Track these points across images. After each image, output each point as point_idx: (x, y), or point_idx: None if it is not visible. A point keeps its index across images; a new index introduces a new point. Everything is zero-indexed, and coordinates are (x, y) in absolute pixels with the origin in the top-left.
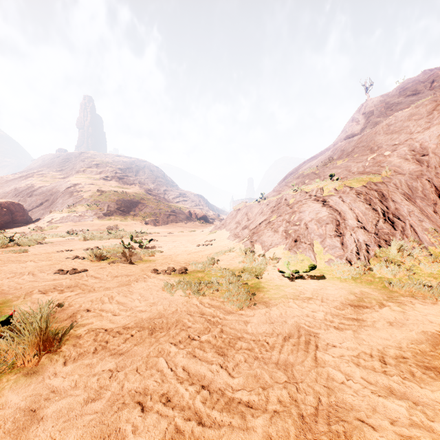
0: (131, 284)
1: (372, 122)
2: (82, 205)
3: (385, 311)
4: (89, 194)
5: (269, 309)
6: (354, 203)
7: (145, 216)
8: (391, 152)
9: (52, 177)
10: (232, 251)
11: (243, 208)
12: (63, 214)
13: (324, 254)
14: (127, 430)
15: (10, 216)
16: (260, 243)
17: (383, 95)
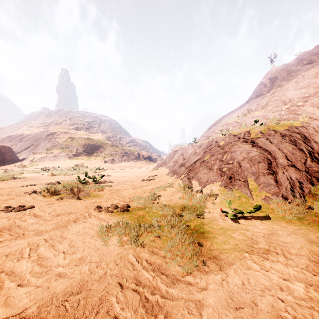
0: (68, 226)
1: (277, 85)
2: (57, 148)
3: None
4: (63, 140)
5: (225, 273)
6: (281, 143)
7: (104, 157)
8: (303, 103)
9: (37, 128)
10: (172, 186)
11: (179, 150)
12: (42, 155)
13: (260, 191)
14: None
15: (1, 156)
16: (196, 179)
17: (284, 65)
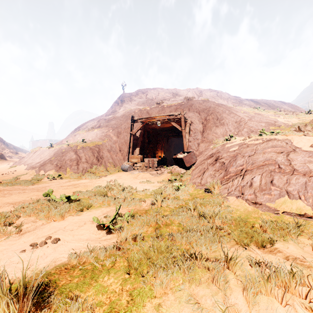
0: None
1: (124, 107)
2: None
3: (72, 182)
4: None
5: (39, 185)
6: (87, 152)
7: None
8: (112, 131)
9: None
10: (28, 174)
11: (38, 151)
12: None
13: (70, 172)
14: (3, 196)
15: None
16: (43, 169)
17: (129, 93)
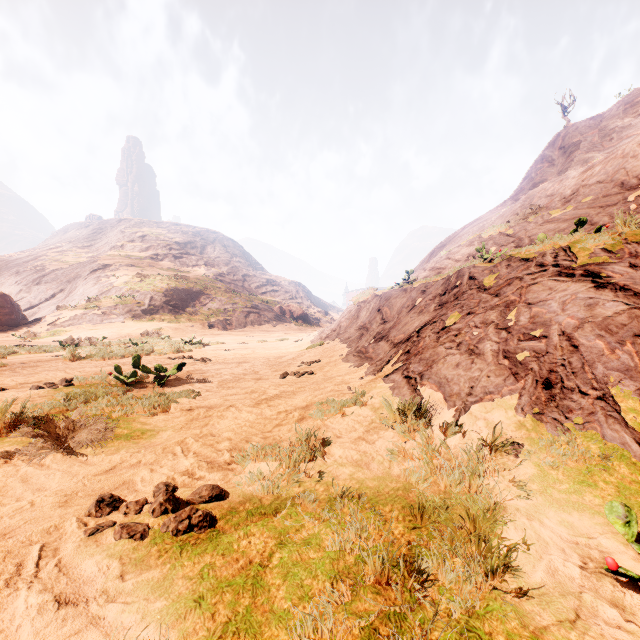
0: None
1: (579, 160)
2: (110, 297)
3: None
4: (123, 280)
5: None
6: None
7: (209, 315)
8: None
9: (75, 256)
10: (362, 403)
11: (370, 300)
12: (77, 312)
13: None
14: None
15: None
16: (435, 383)
17: (594, 118)
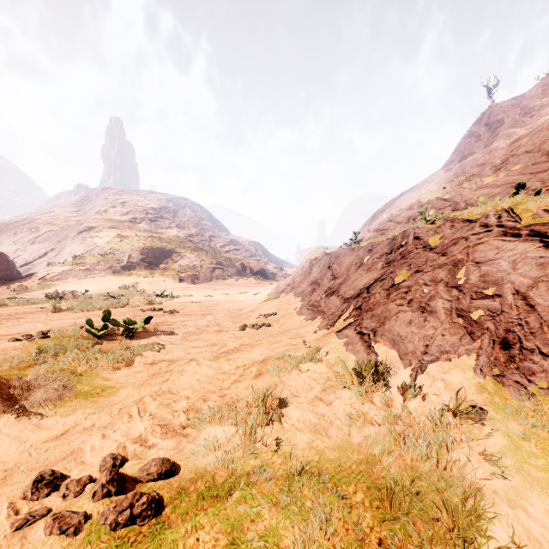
0: None
1: (503, 135)
2: (93, 255)
3: None
4: (105, 240)
5: None
6: None
7: (180, 271)
8: None
9: (65, 220)
10: (317, 359)
11: (321, 258)
12: (64, 268)
13: None
14: None
15: None
16: (389, 341)
17: (516, 98)
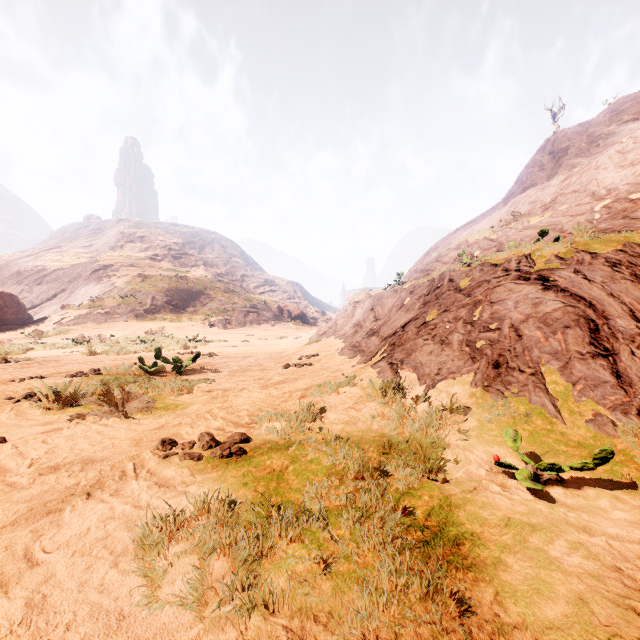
0: (63, 511)
1: (567, 165)
2: (112, 296)
3: None
4: (125, 280)
5: None
6: (613, 282)
7: (209, 314)
8: None
9: (75, 256)
10: (353, 384)
11: (364, 300)
12: (81, 311)
13: (578, 399)
14: None
15: None
16: (412, 367)
17: (582, 124)
